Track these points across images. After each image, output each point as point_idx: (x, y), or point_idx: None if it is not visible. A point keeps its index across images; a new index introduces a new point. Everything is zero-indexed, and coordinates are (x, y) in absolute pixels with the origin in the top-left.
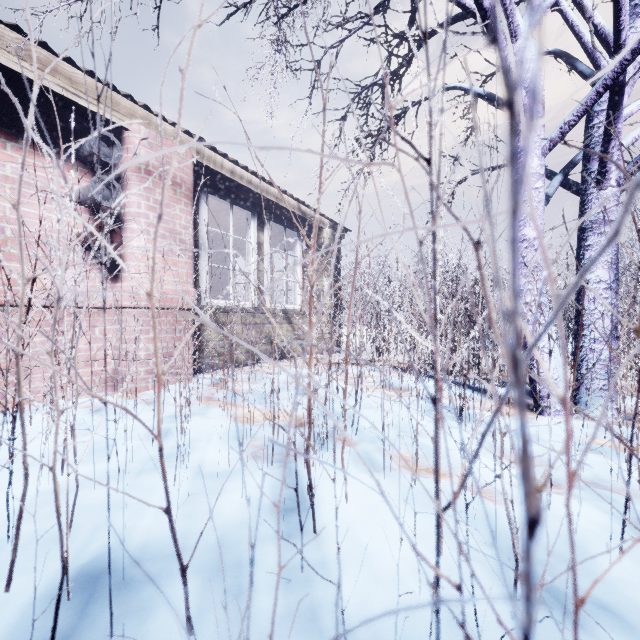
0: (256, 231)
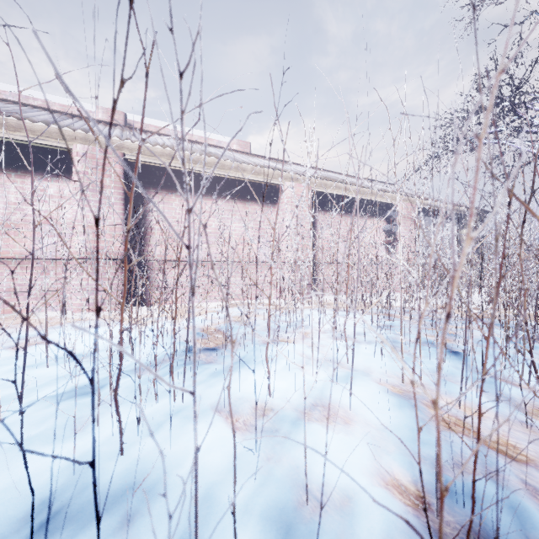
0: None
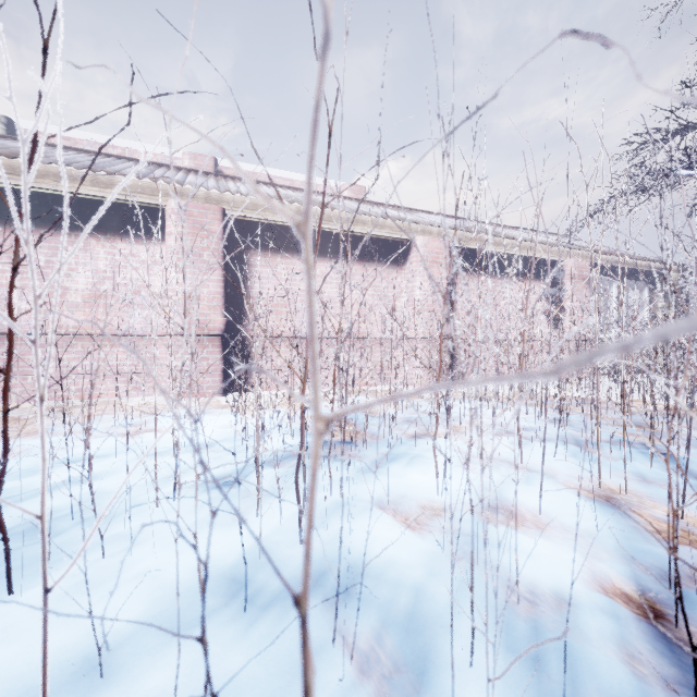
0: (616, 289)
